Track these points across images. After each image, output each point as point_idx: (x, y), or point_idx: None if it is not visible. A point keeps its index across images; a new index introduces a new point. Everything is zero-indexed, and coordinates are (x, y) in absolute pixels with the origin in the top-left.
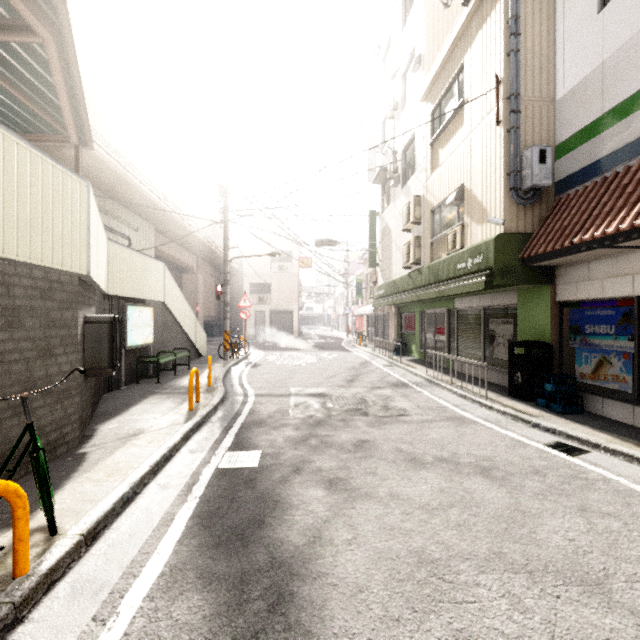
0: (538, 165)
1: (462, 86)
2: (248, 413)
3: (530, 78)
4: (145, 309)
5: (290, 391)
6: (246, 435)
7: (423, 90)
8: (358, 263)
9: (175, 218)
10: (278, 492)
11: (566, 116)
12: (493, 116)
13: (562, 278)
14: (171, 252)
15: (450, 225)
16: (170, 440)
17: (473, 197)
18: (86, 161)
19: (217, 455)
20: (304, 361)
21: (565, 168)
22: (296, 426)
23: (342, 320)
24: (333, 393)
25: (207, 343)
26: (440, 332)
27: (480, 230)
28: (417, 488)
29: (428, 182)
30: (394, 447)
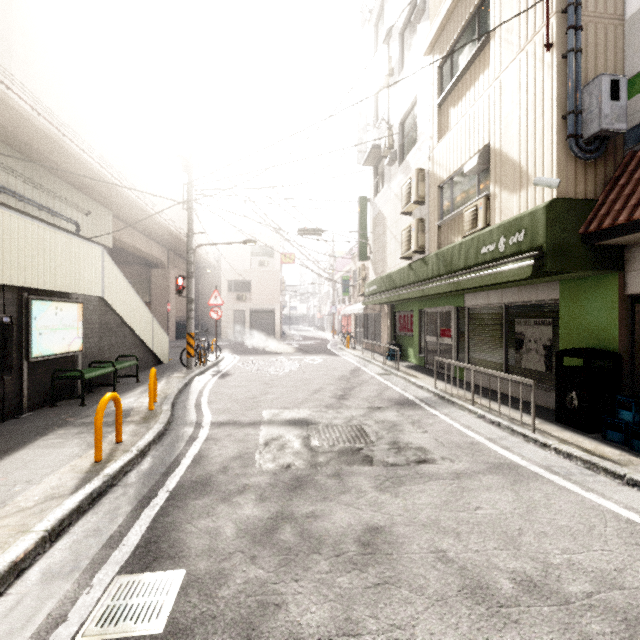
0: (609, 102)
1: (485, 20)
2: (192, 461)
3: None
4: (67, 305)
5: (262, 416)
6: (172, 518)
7: (429, 39)
8: (345, 258)
9: (135, 202)
10: None
11: None
12: (539, 40)
13: (637, 262)
14: (135, 243)
15: (466, 201)
16: (10, 550)
17: (504, 158)
18: (4, 117)
19: (93, 588)
20: (284, 368)
21: None
22: (261, 491)
23: (327, 320)
24: (320, 418)
25: (178, 346)
26: (445, 334)
27: (516, 200)
28: None
29: (435, 151)
30: (431, 546)
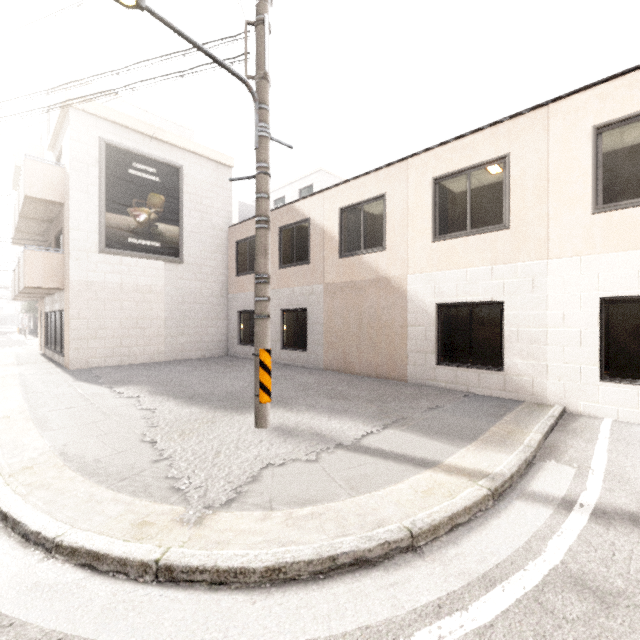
0: None
1: None
2: None
3: None
4: None
5: None
6: None
7: None
8: None
9: None
10: None
11: None
12: None
13: None
14: None
15: None
16: None
17: None
18: None
19: None
20: None
21: None
22: None
23: None
24: None
25: None
26: None
27: None
28: None
29: None
30: None
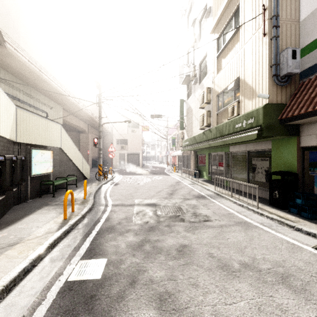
0: (291, 60)
1: (237, 19)
2: (105, 220)
3: (284, 6)
4: (46, 151)
5: (134, 202)
6: (99, 241)
7: (212, 26)
8: (173, 128)
9: (73, 102)
10: (113, 315)
11: (308, 29)
12: (260, 31)
13: (305, 132)
14: (73, 122)
15: (229, 102)
16: (37, 250)
17: (246, 84)
18: (15, 65)
19: (71, 264)
20: (144, 181)
21: (307, 62)
22: (136, 231)
23: (164, 158)
24: (161, 203)
25: (93, 171)
26: (220, 165)
27: (251, 103)
28: (237, 305)
29: (215, 79)
30: (207, 252)
